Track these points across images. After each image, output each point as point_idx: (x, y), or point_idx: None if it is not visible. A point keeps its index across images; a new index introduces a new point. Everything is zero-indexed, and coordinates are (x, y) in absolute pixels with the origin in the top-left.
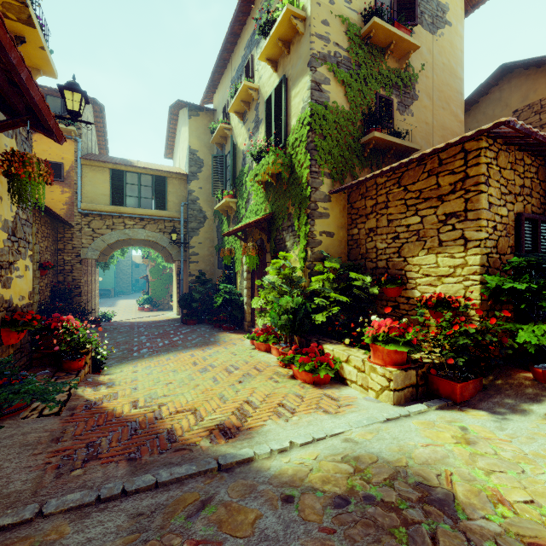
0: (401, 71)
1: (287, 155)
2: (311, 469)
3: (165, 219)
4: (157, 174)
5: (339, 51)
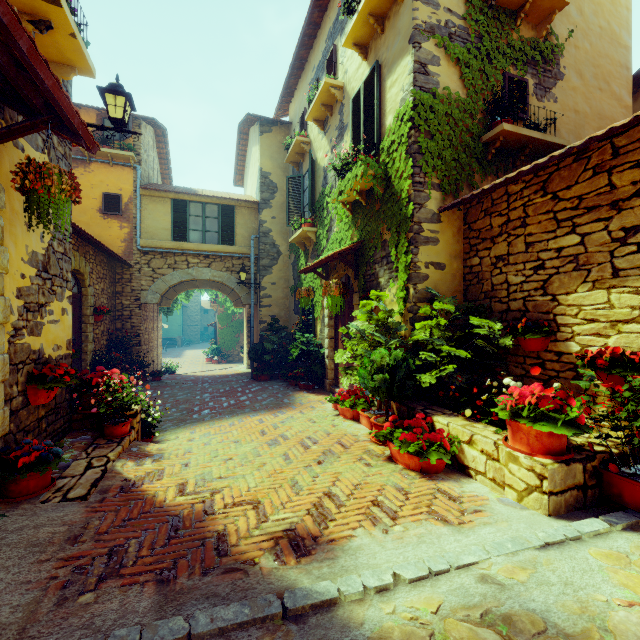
0: (539, 40)
1: (380, 164)
2: (432, 634)
3: (233, 256)
4: (224, 203)
5: (451, 19)
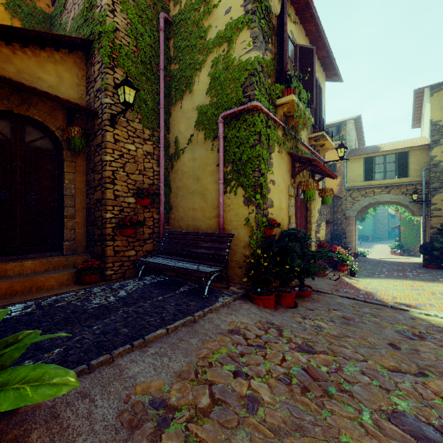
0: None
1: None
2: (435, 321)
3: (407, 184)
4: (399, 151)
5: None
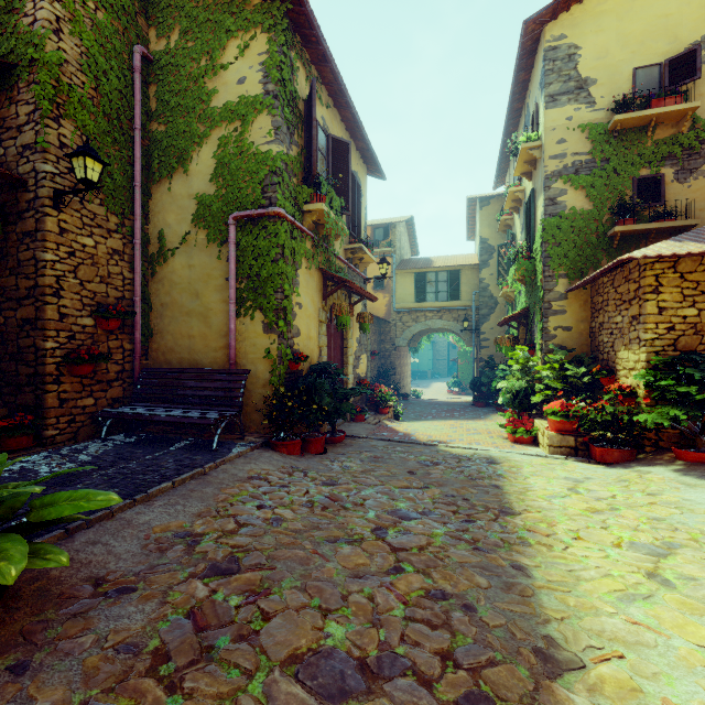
0: (679, 136)
1: (530, 261)
2: (456, 451)
3: (458, 309)
4: (451, 269)
5: (578, 159)
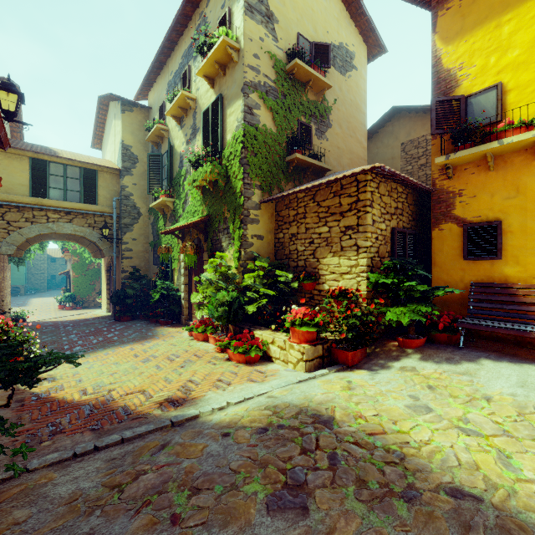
0: (318, 103)
1: (223, 166)
2: (243, 416)
3: (96, 214)
4: (86, 167)
5: (268, 82)
